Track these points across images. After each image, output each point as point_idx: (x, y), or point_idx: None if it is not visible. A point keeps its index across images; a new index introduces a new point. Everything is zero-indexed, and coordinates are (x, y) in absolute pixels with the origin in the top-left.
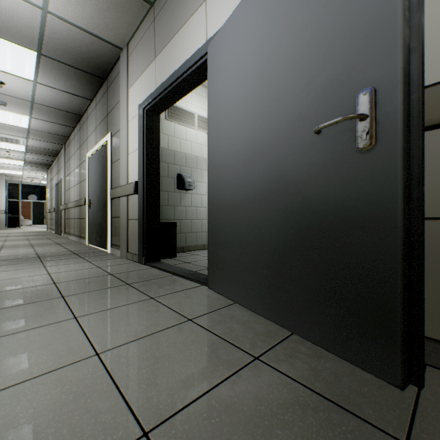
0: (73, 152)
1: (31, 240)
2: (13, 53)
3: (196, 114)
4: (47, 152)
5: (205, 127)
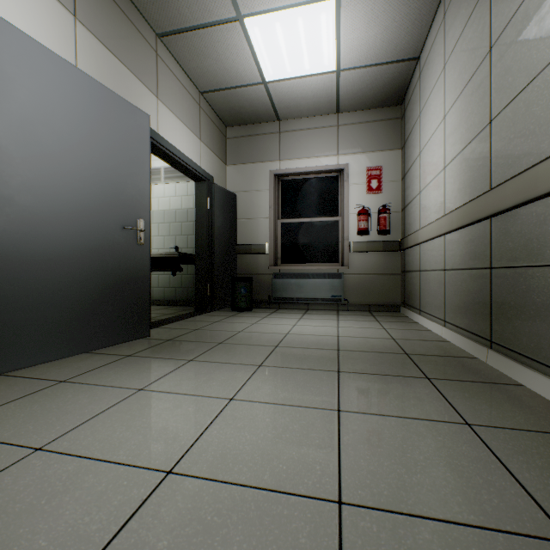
0: None
1: None
2: None
3: None
4: None
5: None
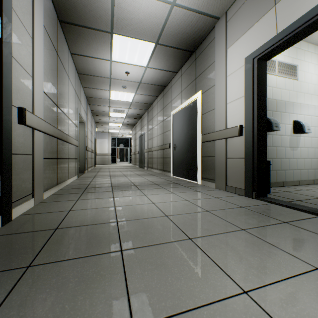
0: (155, 113)
1: (133, 172)
2: (141, 48)
3: (276, 61)
4: (136, 116)
5: (283, 72)
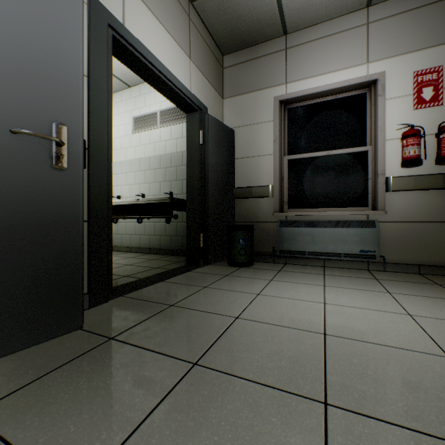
0: None
1: None
2: None
3: None
4: None
5: None
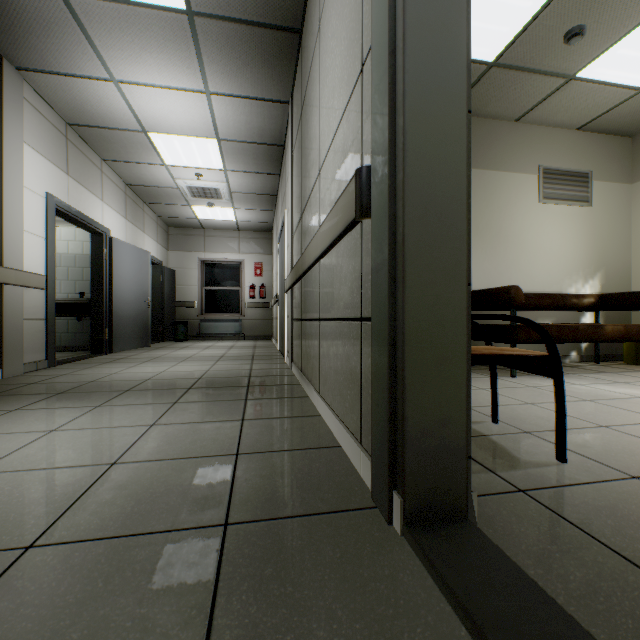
0: None
1: None
2: None
3: None
4: None
5: None
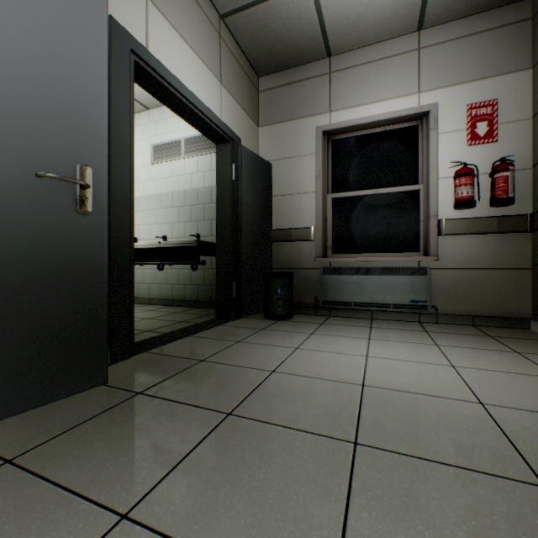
0: None
1: None
2: None
3: None
4: None
5: None
